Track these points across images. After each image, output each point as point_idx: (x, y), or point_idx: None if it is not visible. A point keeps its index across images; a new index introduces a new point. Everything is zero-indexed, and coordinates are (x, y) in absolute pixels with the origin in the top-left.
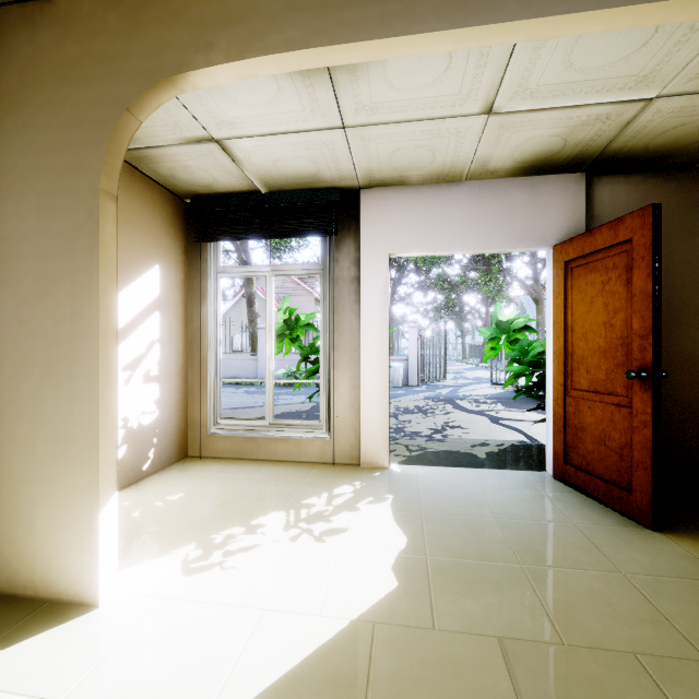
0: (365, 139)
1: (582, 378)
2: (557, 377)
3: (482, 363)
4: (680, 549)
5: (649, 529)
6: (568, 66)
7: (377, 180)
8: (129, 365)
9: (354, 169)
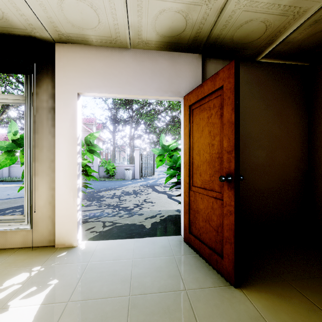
0: None
1: (198, 179)
2: (185, 178)
3: None
4: (252, 308)
5: (233, 285)
6: None
7: (64, 35)
8: None
9: (37, 18)
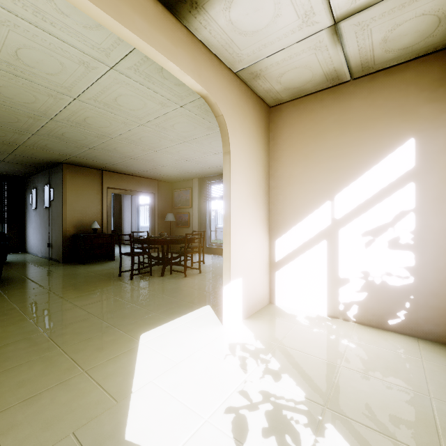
0: None
1: None
2: None
3: None
4: None
5: None
6: None
7: None
8: (370, 231)
9: None
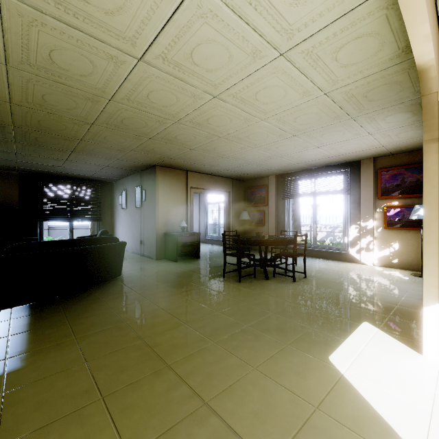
0: None
1: None
2: None
3: None
4: None
5: None
6: None
7: None
8: None
9: None
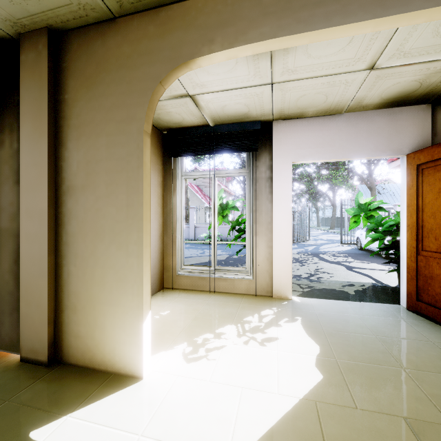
0: (283, 90)
1: (431, 243)
2: (410, 242)
3: (331, 229)
4: None
5: None
6: (435, 34)
7: (285, 115)
8: None
9: (272, 109)
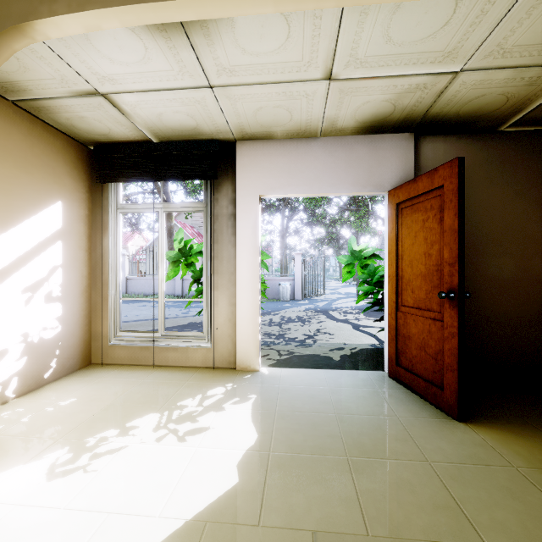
0: (231, 98)
1: (409, 297)
2: (391, 296)
3: (354, 281)
4: (477, 438)
5: (455, 420)
6: (387, 39)
7: (248, 134)
8: (29, 287)
9: (227, 124)
